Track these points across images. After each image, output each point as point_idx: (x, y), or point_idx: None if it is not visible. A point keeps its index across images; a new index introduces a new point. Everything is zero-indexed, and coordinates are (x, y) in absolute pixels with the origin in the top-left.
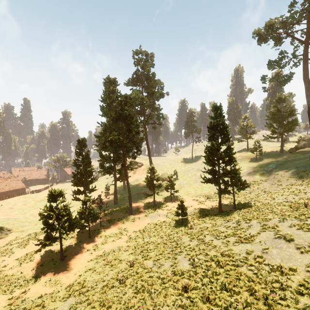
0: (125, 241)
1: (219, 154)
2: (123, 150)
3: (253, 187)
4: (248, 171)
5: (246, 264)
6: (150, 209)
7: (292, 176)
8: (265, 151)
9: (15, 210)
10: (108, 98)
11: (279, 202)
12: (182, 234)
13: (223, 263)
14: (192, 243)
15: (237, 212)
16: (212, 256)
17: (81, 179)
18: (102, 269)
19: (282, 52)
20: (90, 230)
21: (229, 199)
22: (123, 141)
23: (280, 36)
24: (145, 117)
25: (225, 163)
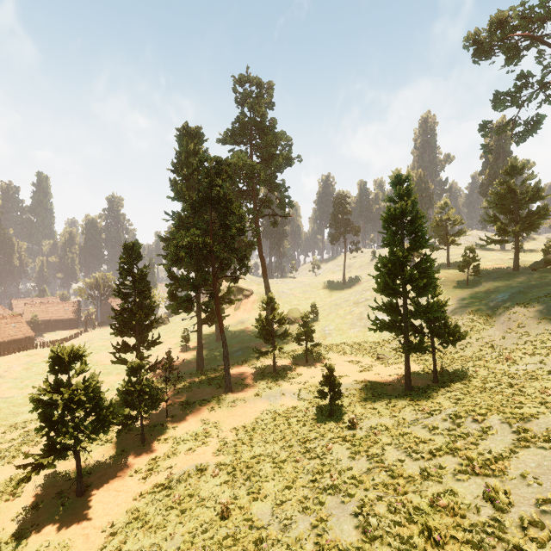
0: (214, 451)
1: (408, 272)
2: (213, 266)
3: (467, 338)
4: (455, 305)
5: (503, 542)
6: (267, 380)
7: (548, 315)
8: (483, 268)
9: (8, 380)
10: (186, 165)
11: (528, 369)
12: (333, 440)
13: (439, 533)
14: (356, 464)
15: (444, 392)
16: (411, 510)
17: (131, 322)
18: (162, 518)
19: (523, 75)
20: (145, 426)
21: (421, 361)
22: (212, 247)
23: (517, 44)
24: (256, 204)
25: (419, 292)
